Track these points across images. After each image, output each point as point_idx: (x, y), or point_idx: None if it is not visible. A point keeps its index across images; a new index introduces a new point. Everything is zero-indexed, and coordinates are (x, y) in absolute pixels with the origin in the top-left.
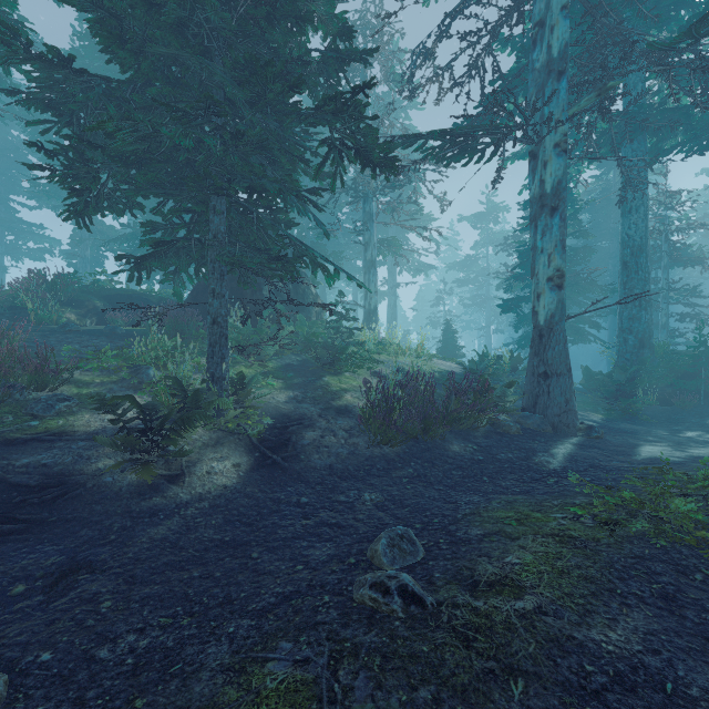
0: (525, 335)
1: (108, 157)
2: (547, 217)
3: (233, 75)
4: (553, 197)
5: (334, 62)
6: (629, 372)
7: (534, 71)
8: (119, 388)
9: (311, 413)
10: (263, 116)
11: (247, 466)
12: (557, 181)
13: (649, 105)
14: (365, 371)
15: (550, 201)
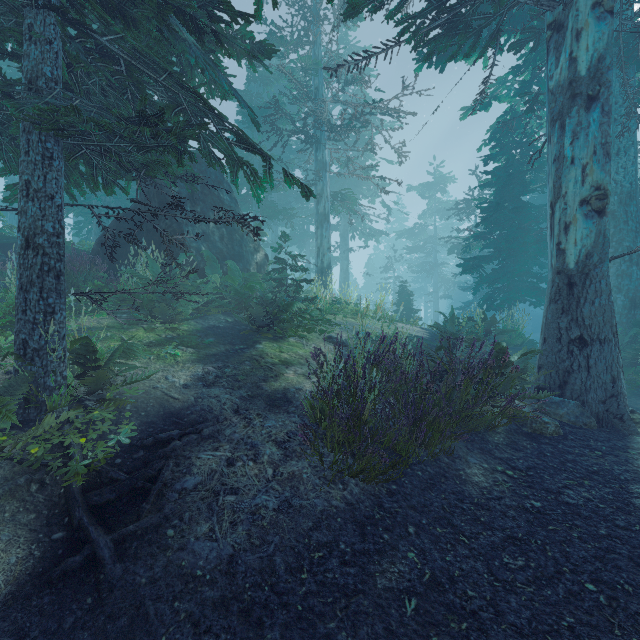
0: (487, 296)
1: None
2: (581, 111)
3: None
4: (590, 81)
5: None
6: (628, 336)
7: None
8: None
9: (222, 409)
10: None
11: (1, 590)
12: (597, 56)
13: None
14: (316, 336)
15: (585, 87)
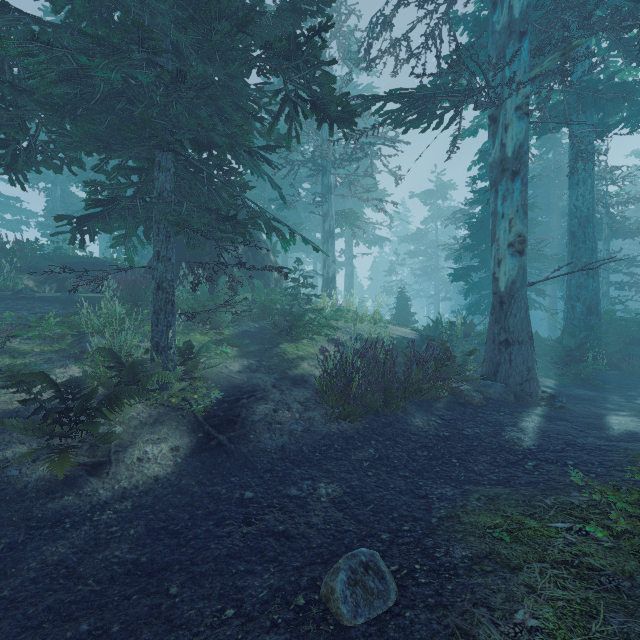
0: (475, 302)
1: (36, 104)
2: (508, 182)
3: (176, 15)
4: (514, 161)
5: (289, 16)
6: (579, 338)
7: (494, 33)
8: (58, 358)
9: (265, 384)
10: (213, 69)
11: (187, 450)
12: (519, 144)
13: (597, 81)
14: (322, 338)
15: (511, 165)
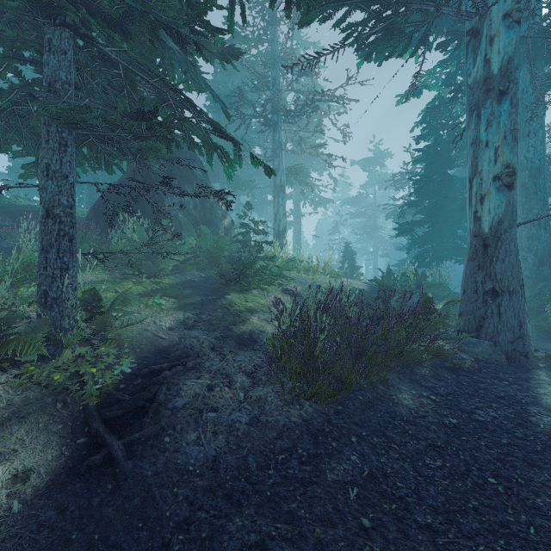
0: (418, 255)
1: None
2: (494, 103)
3: None
4: (501, 79)
5: None
6: (537, 289)
7: None
8: None
9: (201, 347)
10: None
11: (43, 479)
12: (507, 58)
13: None
14: (274, 288)
15: (497, 83)
